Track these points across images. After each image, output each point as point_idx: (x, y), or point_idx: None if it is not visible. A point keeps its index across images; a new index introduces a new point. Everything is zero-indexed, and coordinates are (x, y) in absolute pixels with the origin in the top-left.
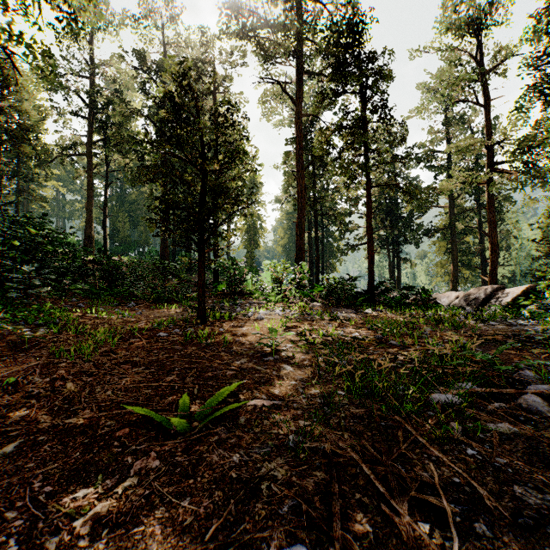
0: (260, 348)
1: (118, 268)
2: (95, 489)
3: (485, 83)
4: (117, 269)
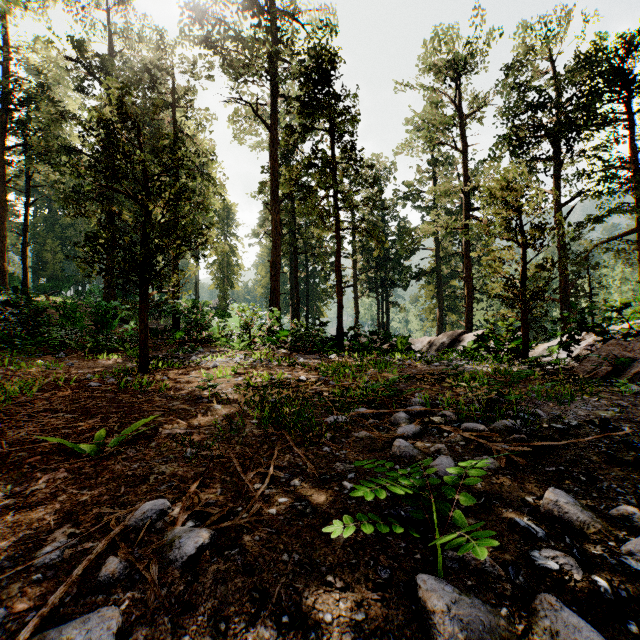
0: (200, 393)
1: (42, 312)
2: (6, 493)
3: (462, 129)
4: (41, 313)
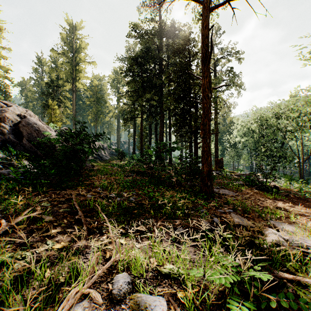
0: None
1: None
2: None
3: None
4: None
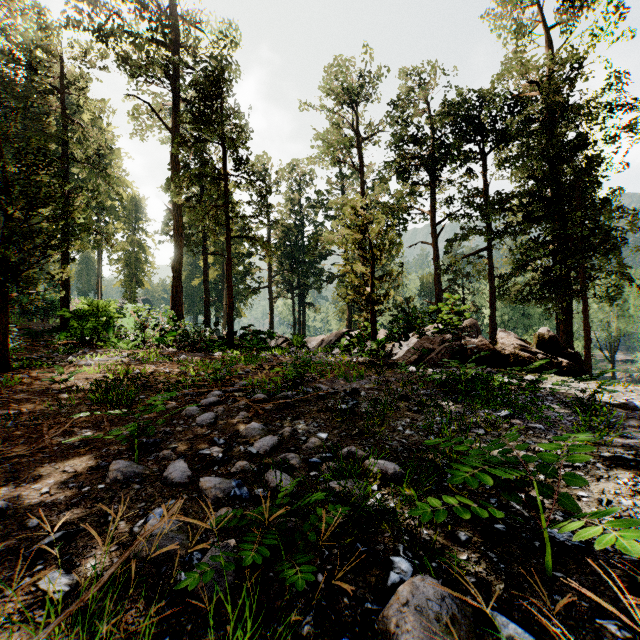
0: (56, 386)
1: None
2: None
3: (360, 150)
4: None
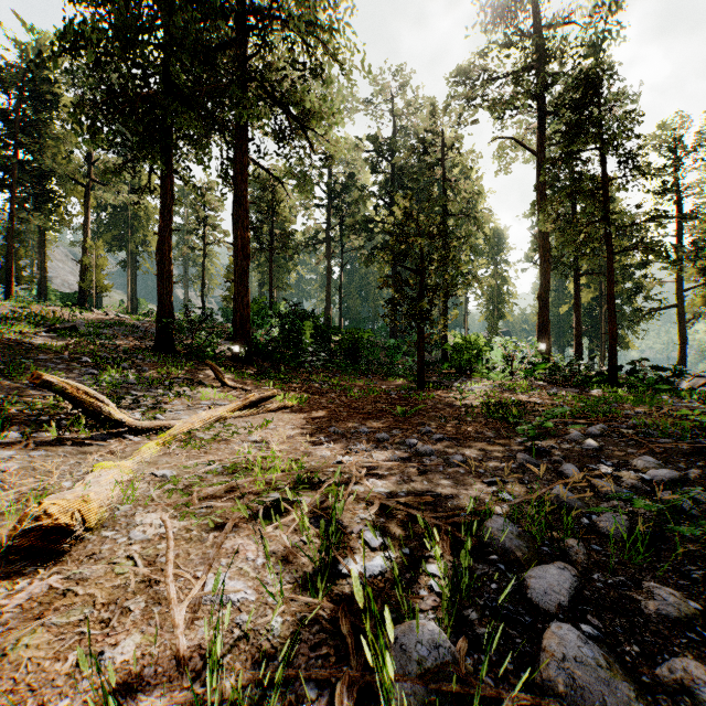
0: (455, 403)
1: (358, 347)
2: (374, 421)
3: None
4: (358, 348)
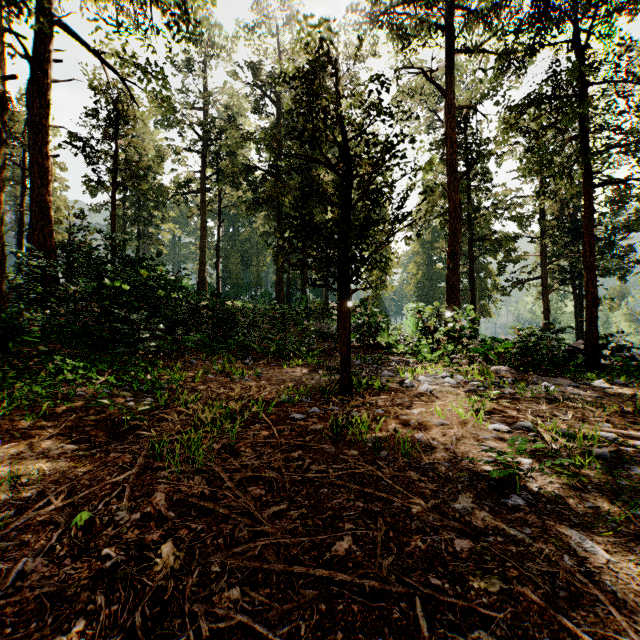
0: (472, 463)
1: (232, 315)
2: None
3: None
4: (232, 316)
